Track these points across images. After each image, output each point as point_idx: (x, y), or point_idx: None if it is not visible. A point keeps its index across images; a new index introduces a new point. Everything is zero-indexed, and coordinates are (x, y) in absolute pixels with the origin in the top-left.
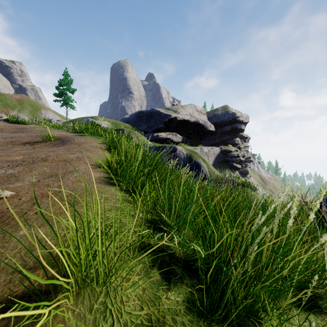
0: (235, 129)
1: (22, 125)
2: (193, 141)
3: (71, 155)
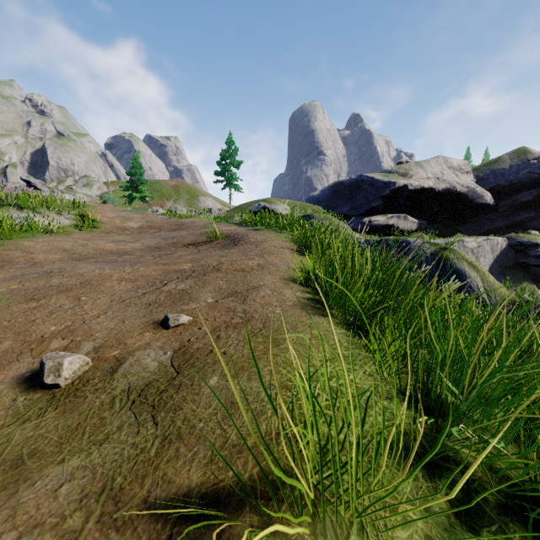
0: None
1: (181, 220)
2: (442, 227)
3: (250, 261)
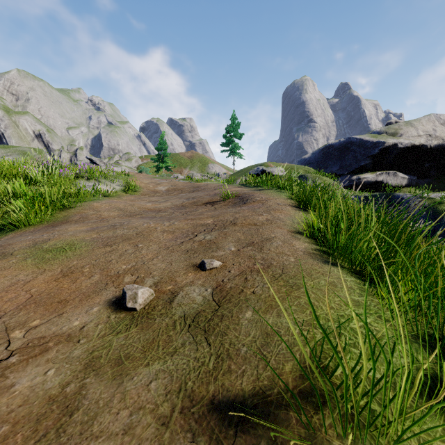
0: None
1: (196, 184)
2: (434, 182)
3: (259, 217)
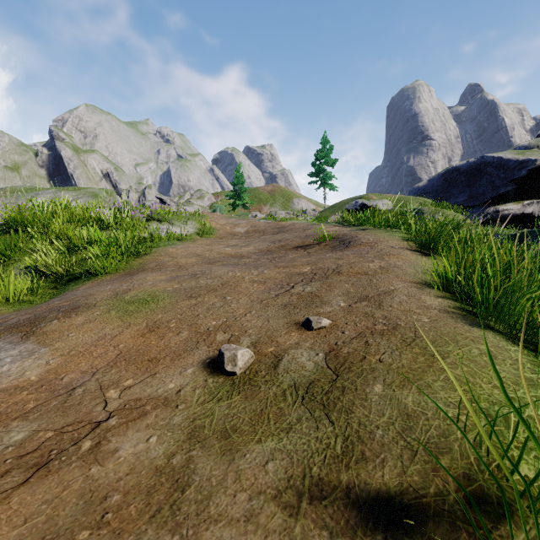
0: None
1: (281, 224)
2: None
3: (370, 264)
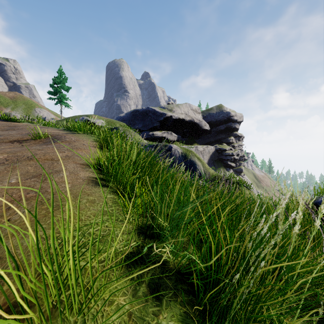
0: (230, 128)
1: (14, 123)
2: (188, 139)
3: (60, 154)
